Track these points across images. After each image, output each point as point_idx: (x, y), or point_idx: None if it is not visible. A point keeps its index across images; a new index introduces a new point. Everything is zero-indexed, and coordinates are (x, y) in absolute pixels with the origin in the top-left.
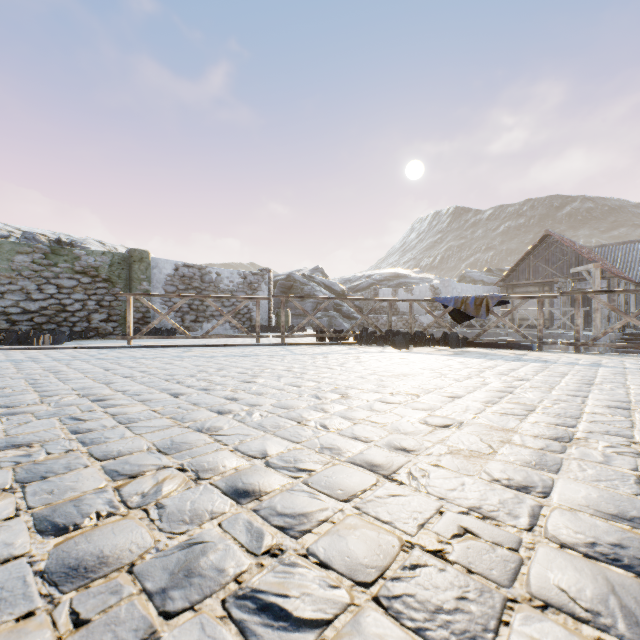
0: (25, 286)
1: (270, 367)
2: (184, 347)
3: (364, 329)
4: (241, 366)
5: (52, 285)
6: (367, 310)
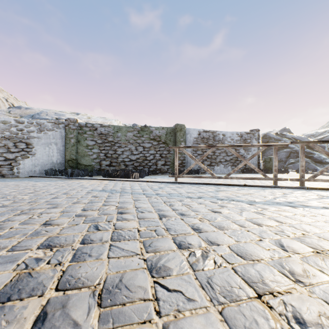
0: (130, 148)
1: None
2: (212, 185)
3: None
4: None
5: (141, 146)
6: None
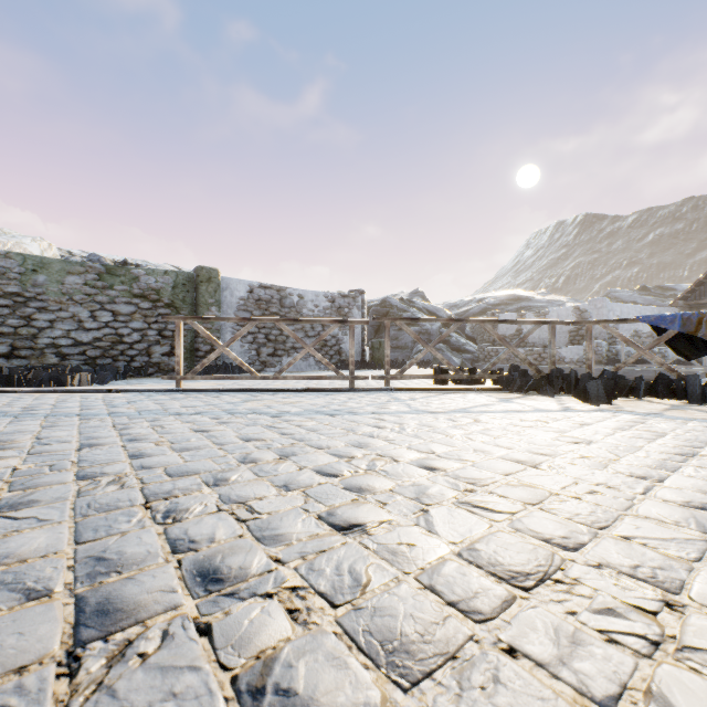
0: (77, 313)
1: (385, 451)
2: (249, 392)
3: (512, 367)
4: (326, 445)
5: (107, 311)
6: (482, 341)
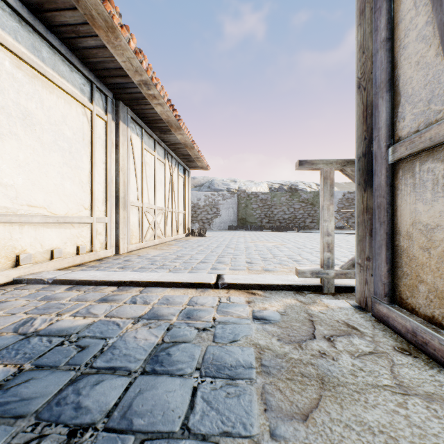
0: (283, 209)
1: None
2: (348, 234)
3: None
4: None
5: (292, 208)
6: None
